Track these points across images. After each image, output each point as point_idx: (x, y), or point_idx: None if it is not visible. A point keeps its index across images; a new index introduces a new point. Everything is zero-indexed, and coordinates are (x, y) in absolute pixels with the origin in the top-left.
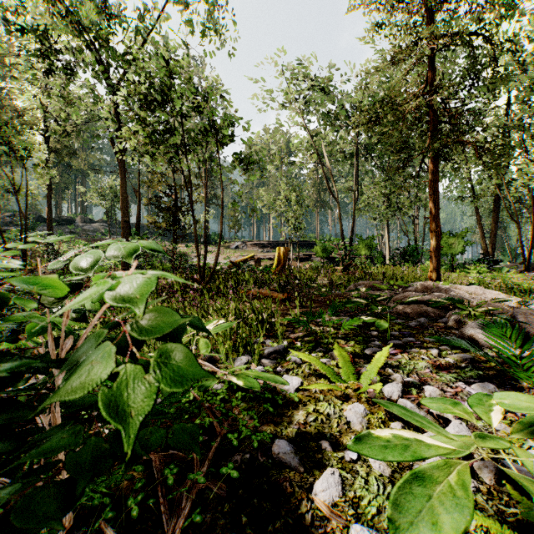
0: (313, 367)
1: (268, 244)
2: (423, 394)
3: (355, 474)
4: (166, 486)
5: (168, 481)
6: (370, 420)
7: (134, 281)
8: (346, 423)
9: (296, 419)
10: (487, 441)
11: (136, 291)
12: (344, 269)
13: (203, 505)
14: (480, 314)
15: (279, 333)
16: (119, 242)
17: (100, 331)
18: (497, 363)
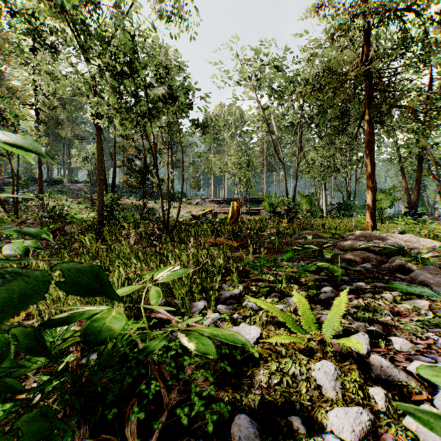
0: (270, 314)
1: (223, 200)
2: (392, 346)
3: None
4: None
5: None
6: (345, 384)
7: None
8: (316, 387)
9: (258, 381)
10: None
11: None
12: (288, 220)
13: None
14: (426, 260)
15: (234, 278)
16: None
17: None
18: None
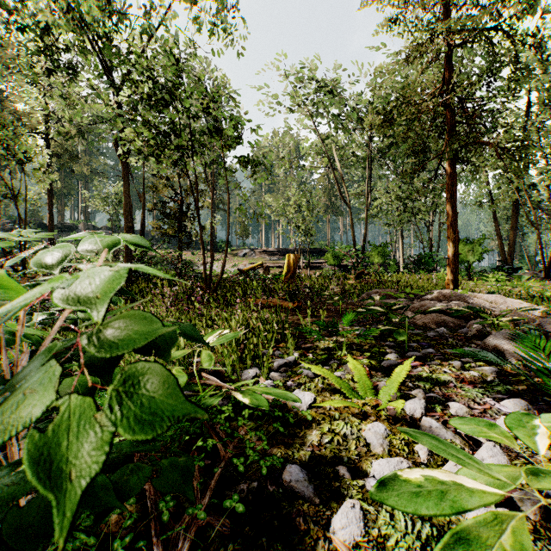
0: (326, 381)
1: (277, 251)
2: (448, 411)
3: (378, 506)
4: (161, 522)
5: (162, 517)
6: (392, 441)
7: (98, 276)
8: (365, 445)
9: (309, 440)
10: (546, 478)
11: (98, 289)
12: (356, 277)
13: (203, 545)
14: (504, 323)
15: (289, 344)
16: (99, 235)
17: (53, 344)
18: (528, 377)
